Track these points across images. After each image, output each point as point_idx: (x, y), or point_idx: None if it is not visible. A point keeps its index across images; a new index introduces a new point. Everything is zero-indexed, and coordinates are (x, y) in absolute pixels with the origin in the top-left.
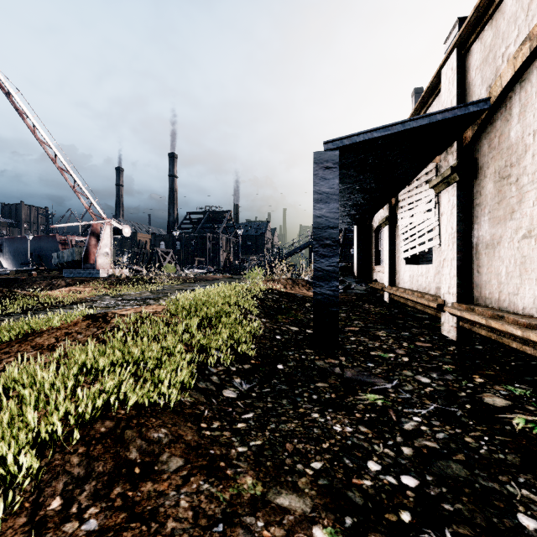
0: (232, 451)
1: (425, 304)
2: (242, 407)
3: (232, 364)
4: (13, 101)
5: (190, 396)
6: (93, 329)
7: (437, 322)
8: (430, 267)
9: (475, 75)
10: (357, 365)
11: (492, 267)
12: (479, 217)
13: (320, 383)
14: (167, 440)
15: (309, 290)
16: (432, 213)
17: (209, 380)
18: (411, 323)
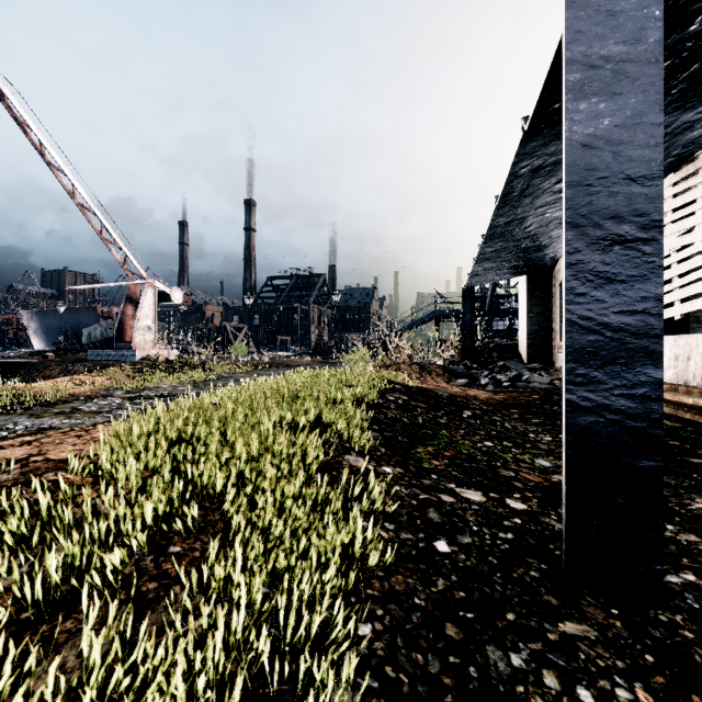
0: None
1: None
2: None
3: None
4: (9, 107)
5: None
6: None
7: None
8: None
9: None
10: None
11: None
12: None
13: None
14: None
15: (449, 383)
16: None
17: None
18: None
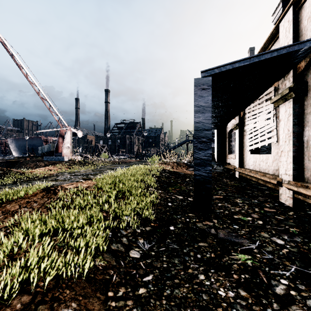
0: None
1: (267, 181)
2: (144, 268)
3: (138, 227)
4: (14, 59)
5: (103, 259)
6: (45, 199)
7: (274, 192)
8: (269, 156)
9: (307, 23)
10: (226, 227)
11: None
12: (310, 122)
13: (201, 243)
14: None
15: (187, 169)
16: (271, 120)
17: (120, 242)
18: (257, 193)
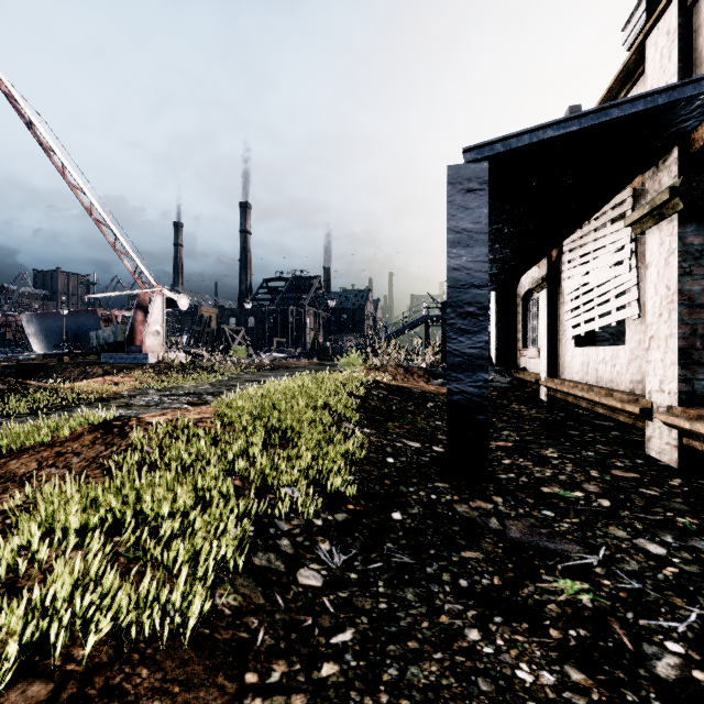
0: None
1: (616, 407)
2: (333, 612)
3: (317, 513)
4: (35, 134)
5: (234, 591)
6: (99, 447)
7: (631, 434)
8: (621, 349)
9: None
10: (526, 513)
11: None
12: None
13: (468, 552)
14: None
15: (428, 383)
16: (625, 267)
17: (274, 548)
18: (591, 435)
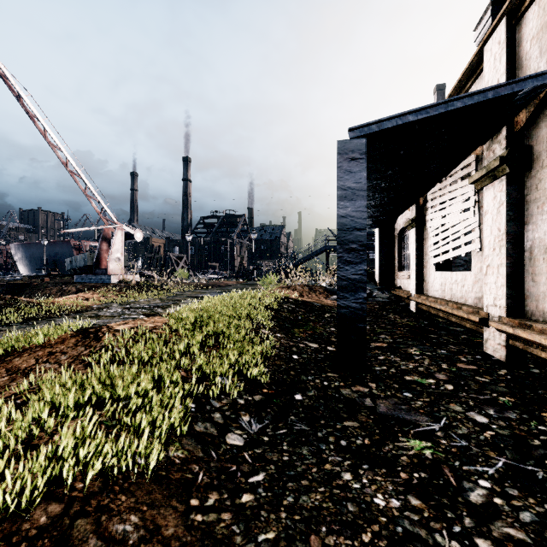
0: None
1: (463, 317)
2: (250, 462)
3: (240, 395)
4: (23, 105)
5: (181, 447)
6: (80, 348)
7: (476, 337)
8: (468, 274)
9: (530, 47)
10: (392, 395)
11: None
12: (535, 216)
13: (348, 422)
14: (135, 539)
15: (327, 298)
16: (471, 213)
17: (210, 419)
18: (446, 338)
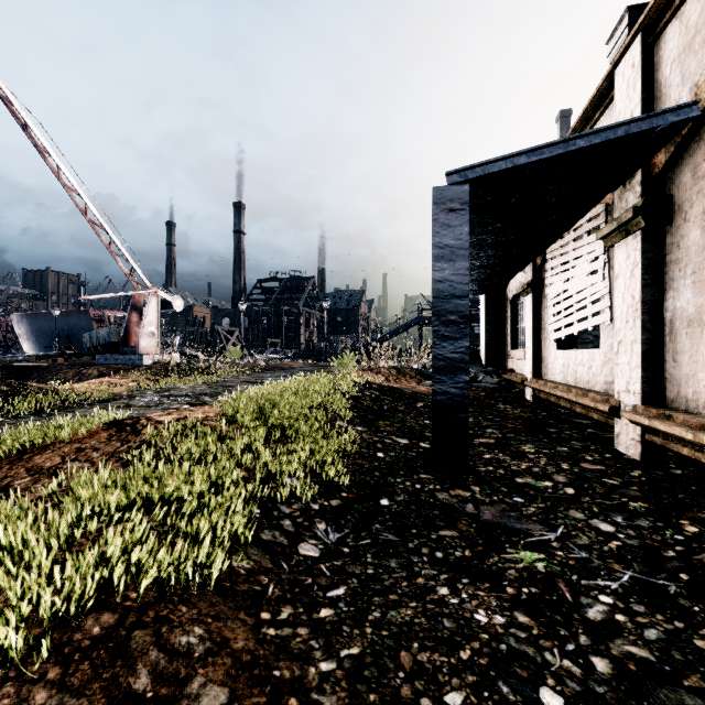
0: (311, 672)
1: (590, 407)
2: (328, 575)
3: (314, 499)
4: (31, 136)
5: (247, 557)
6: (116, 443)
7: (606, 431)
8: (596, 352)
9: (670, 72)
10: (499, 500)
11: (699, 354)
12: (676, 281)
13: (445, 531)
14: (202, 651)
15: (419, 383)
16: (599, 276)
17: (278, 527)
18: (568, 432)
